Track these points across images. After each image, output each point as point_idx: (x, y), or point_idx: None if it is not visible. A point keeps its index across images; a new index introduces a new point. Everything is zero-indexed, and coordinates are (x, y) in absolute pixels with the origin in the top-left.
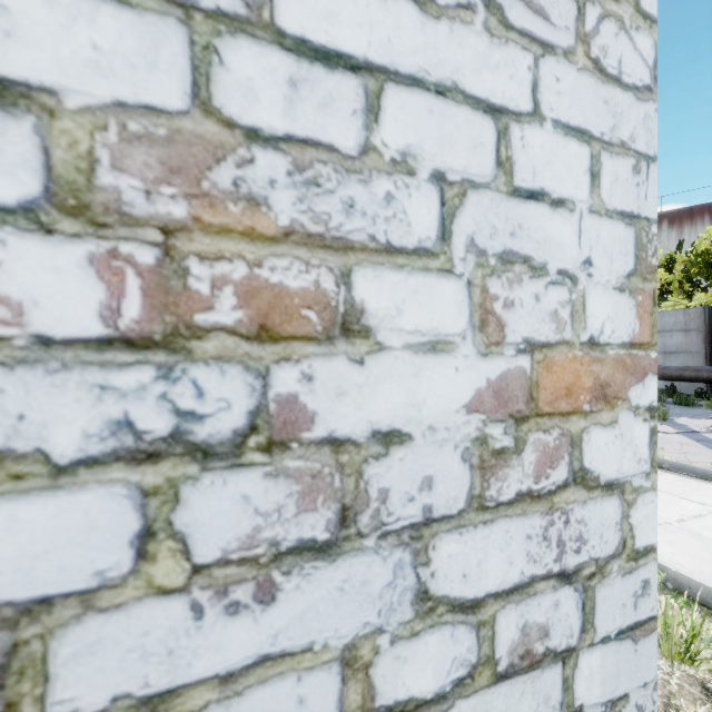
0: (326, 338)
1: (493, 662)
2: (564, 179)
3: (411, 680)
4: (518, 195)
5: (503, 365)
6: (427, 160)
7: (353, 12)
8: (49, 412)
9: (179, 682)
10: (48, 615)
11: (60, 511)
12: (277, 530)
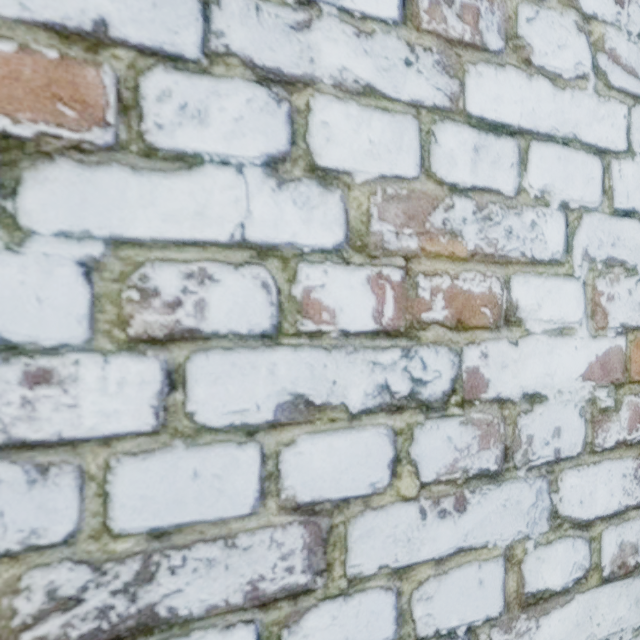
0: (495, 327)
1: (600, 569)
2: None
3: (546, 575)
4: (617, 214)
5: (606, 344)
6: (557, 194)
7: (511, 94)
8: (347, 379)
9: (413, 561)
10: (347, 509)
11: (353, 443)
12: (467, 461)
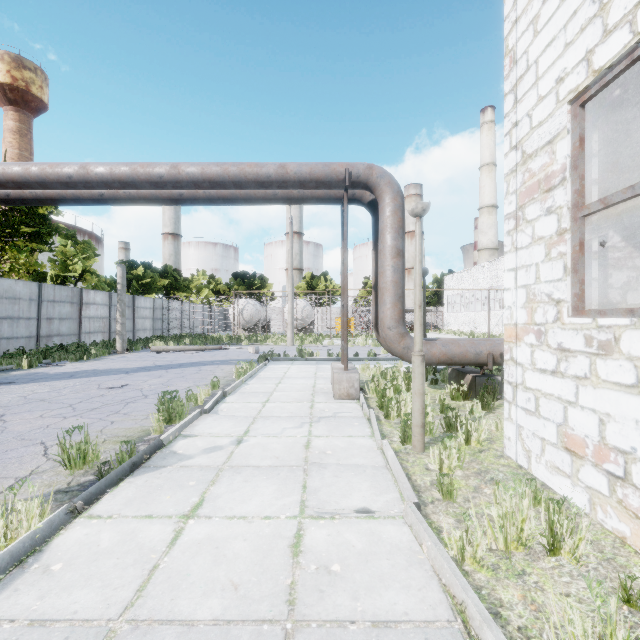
0: None
1: None
2: None
3: None
4: None
5: None
6: None
7: None
8: None
9: None
10: None
11: None
12: None
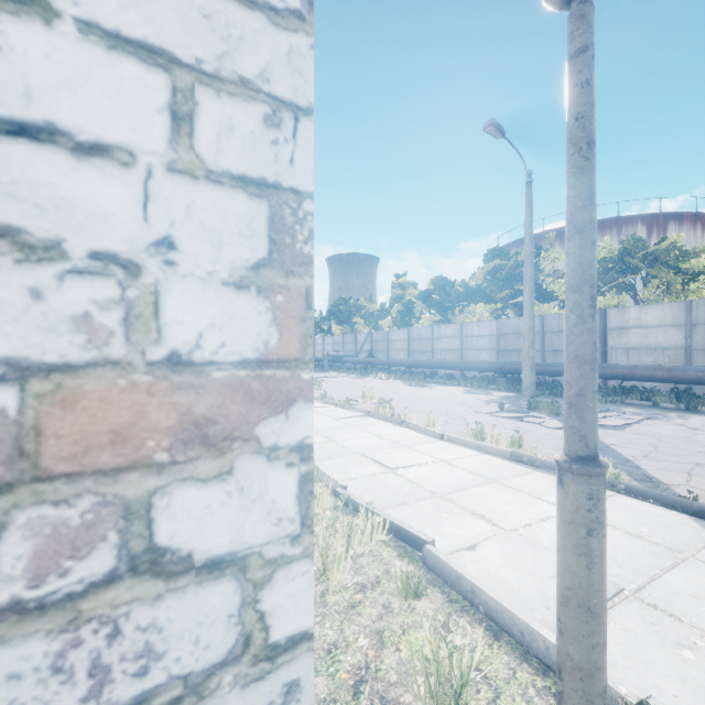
0: None
1: None
2: (108, 115)
3: None
4: None
5: None
6: None
7: None
8: None
9: None
10: None
11: None
12: None
